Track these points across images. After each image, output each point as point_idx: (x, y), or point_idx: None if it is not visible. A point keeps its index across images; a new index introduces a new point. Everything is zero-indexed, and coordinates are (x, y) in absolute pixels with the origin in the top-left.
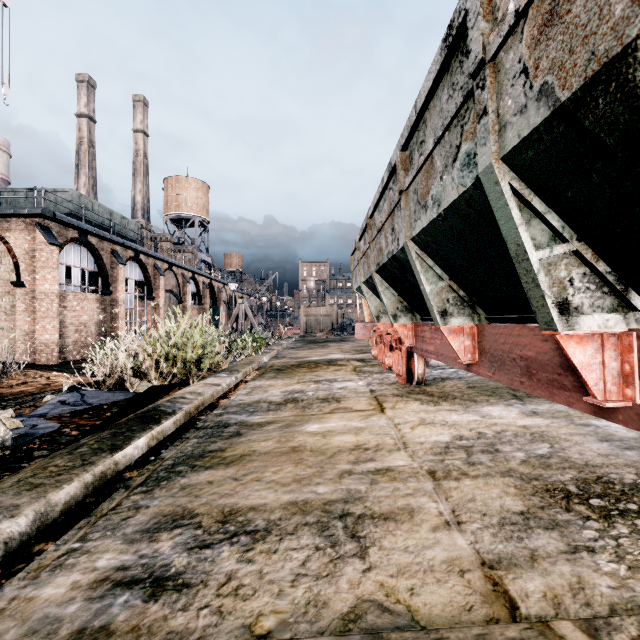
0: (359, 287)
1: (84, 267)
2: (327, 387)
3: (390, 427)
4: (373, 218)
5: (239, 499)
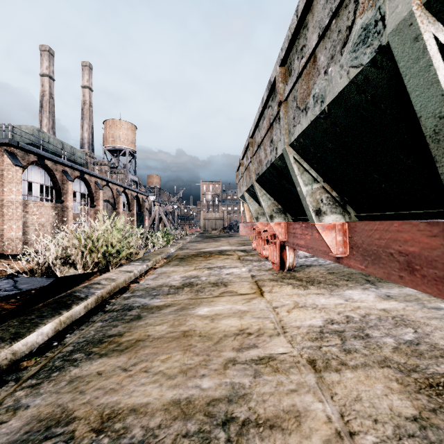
0: (242, 195)
1: (42, 183)
2: (217, 273)
3: (269, 310)
4: (254, 137)
5: (122, 396)
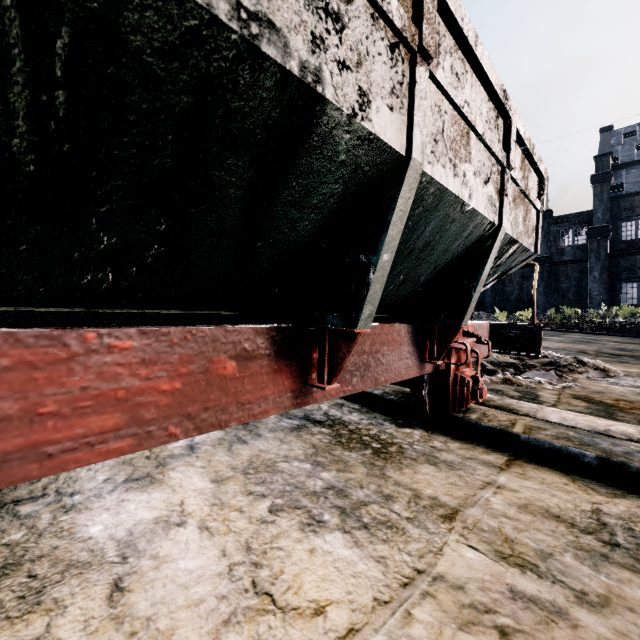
0: None
1: None
2: None
3: None
4: None
5: None
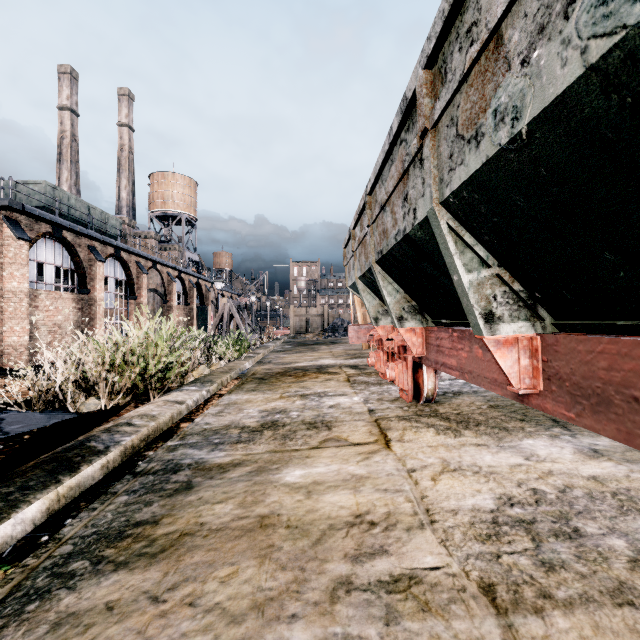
0: (353, 284)
1: (59, 264)
2: (315, 404)
3: (402, 476)
4: (373, 194)
5: None
